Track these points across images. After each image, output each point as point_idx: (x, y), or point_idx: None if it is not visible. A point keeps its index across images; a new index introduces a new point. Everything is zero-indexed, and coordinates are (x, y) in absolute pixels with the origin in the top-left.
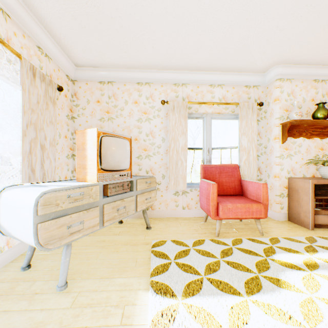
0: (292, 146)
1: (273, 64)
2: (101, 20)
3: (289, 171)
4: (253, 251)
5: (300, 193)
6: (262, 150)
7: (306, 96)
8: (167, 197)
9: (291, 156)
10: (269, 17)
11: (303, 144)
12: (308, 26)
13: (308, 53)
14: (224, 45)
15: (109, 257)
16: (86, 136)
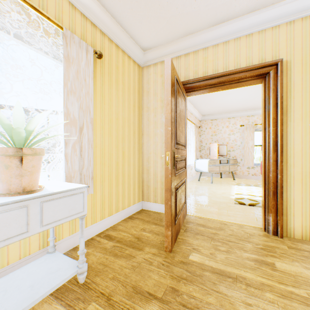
0: None
1: None
2: (217, 107)
3: None
4: None
5: None
6: None
7: None
8: (243, 169)
9: None
10: None
11: None
12: None
13: None
14: None
15: (221, 182)
16: (213, 145)
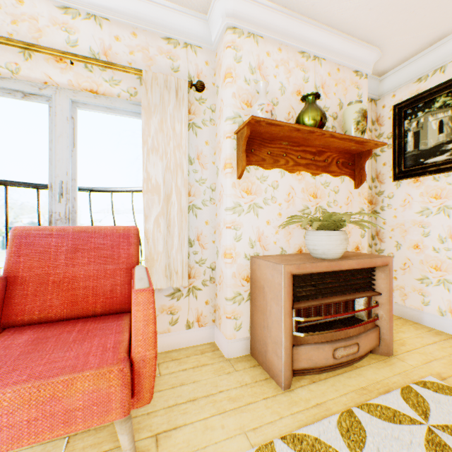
0: (260, 187)
1: None
2: None
3: (254, 243)
4: None
5: (267, 295)
6: (206, 194)
7: (288, 81)
8: None
9: (258, 207)
10: None
11: (281, 183)
12: None
13: None
14: None
15: None
16: None
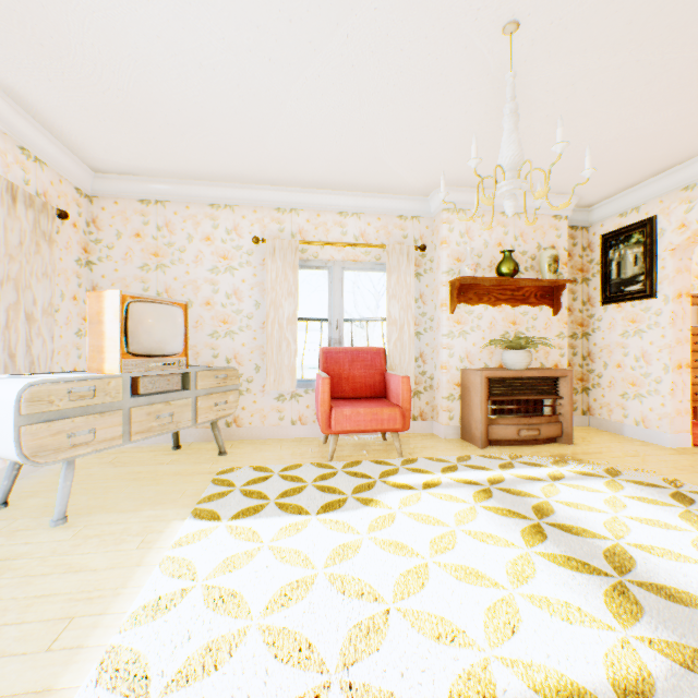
0: (467, 319)
1: (436, 186)
2: (132, 114)
3: (463, 359)
4: (369, 474)
5: (471, 393)
6: (426, 324)
7: (490, 237)
8: (265, 403)
9: (466, 333)
10: (395, 127)
11: (484, 315)
12: (459, 142)
13: (480, 174)
14: (344, 157)
15: (143, 490)
16: (104, 302)
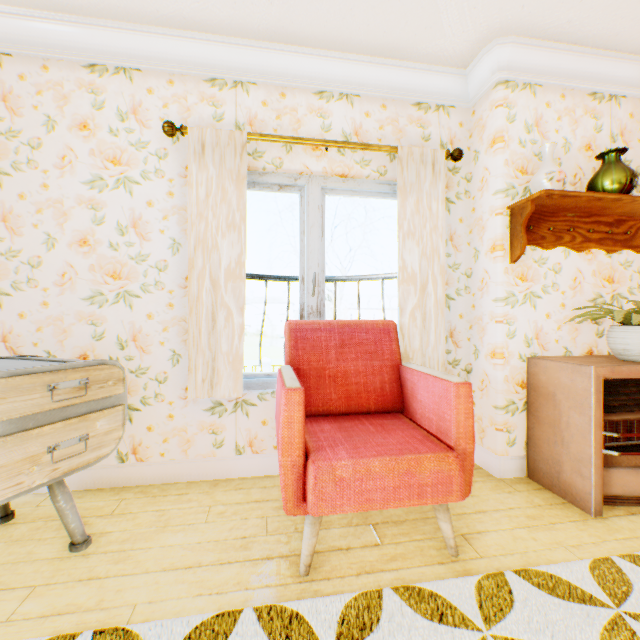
0: (537, 271)
1: (488, 36)
2: None
3: (530, 341)
4: None
5: (561, 404)
6: (459, 282)
7: (573, 134)
8: (189, 419)
9: (535, 297)
10: None
11: (564, 265)
12: None
13: None
14: None
15: None
16: None
